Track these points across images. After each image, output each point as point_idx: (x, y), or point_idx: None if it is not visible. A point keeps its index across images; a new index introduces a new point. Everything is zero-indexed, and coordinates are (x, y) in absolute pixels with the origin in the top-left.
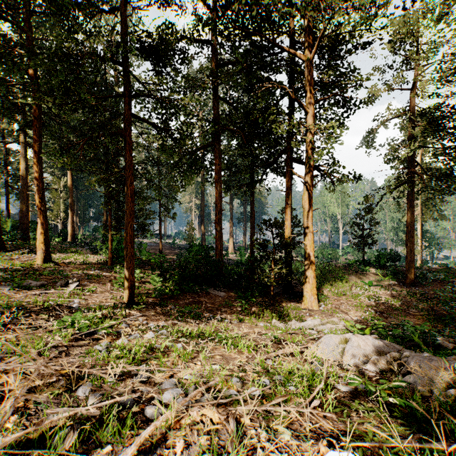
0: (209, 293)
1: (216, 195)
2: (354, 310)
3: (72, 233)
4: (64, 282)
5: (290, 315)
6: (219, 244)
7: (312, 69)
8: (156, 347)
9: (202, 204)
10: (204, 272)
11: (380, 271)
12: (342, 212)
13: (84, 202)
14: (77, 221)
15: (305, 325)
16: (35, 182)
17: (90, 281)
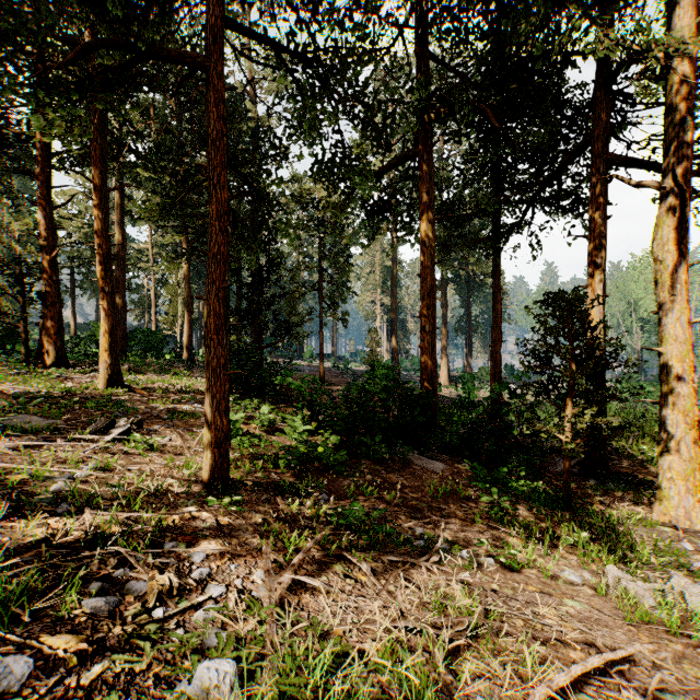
0: (408, 463)
1: (424, 258)
2: None
3: (189, 347)
4: (104, 423)
5: (636, 545)
6: (428, 359)
7: None
8: None
9: (393, 300)
10: (398, 417)
11: None
12: None
13: None
14: None
15: None
16: (95, 243)
17: (169, 424)
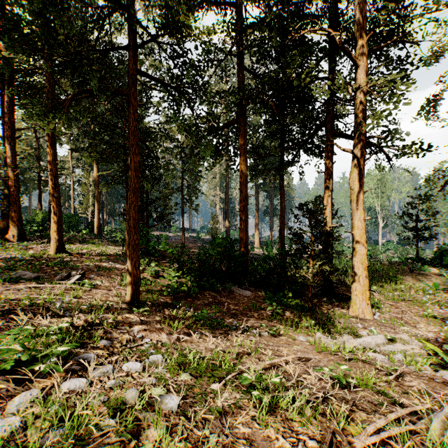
0: (232, 292)
1: (241, 179)
2: (424, 322)
3: (98, 225)
4: (65, 274)
5: (336, 326)
6: (244, 235)
7: (364, 9)
8: (128, 402)
9: (226, 196)
10: (227, 267)
11: (445, 271)
12: (382, 204)
13: (113, 197)
14: (107, 215)
15: (362, 343)
16: (48, 167)
17: (98, 274)
